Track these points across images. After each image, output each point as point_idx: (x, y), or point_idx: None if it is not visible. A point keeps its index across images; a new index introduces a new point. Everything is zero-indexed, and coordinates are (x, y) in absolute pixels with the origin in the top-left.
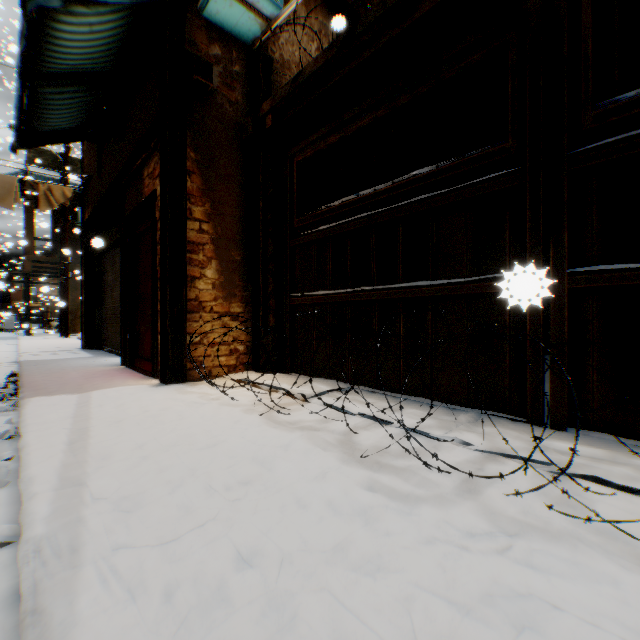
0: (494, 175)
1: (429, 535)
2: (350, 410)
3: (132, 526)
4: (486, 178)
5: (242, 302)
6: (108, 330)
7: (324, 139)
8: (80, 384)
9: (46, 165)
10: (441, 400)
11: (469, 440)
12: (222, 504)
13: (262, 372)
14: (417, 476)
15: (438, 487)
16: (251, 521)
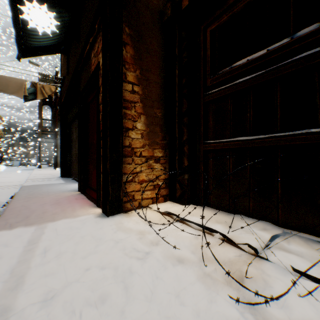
0: None
1: None
2: None
3: None
4: None
5: (162, 148)
6: (73, 167)
7: None
8: (43, 212)
9: (47, 82)
10: None
11: None
12: None
13: (178, 203)
14: None
15: None
16: None
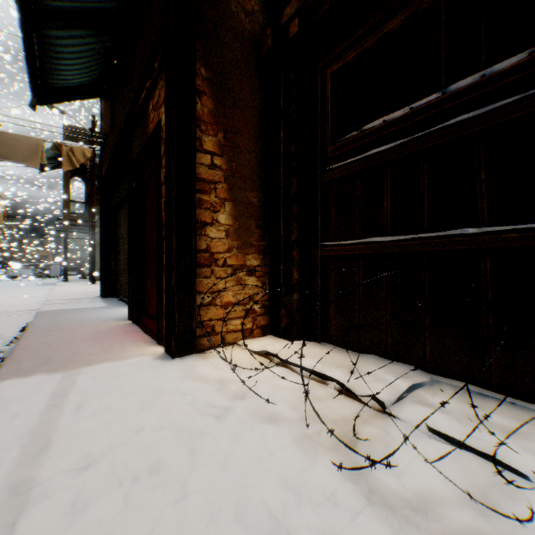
0: None
1: None
2: (508, 461)
3: None
4: None
5: (259, 253)
6: (121, 280)
7: (377, 29)
8: (74, 352)
9: (78, 140)
10: None
11: None
12: None
13: (283, 338)
14: None
15: None
16: None
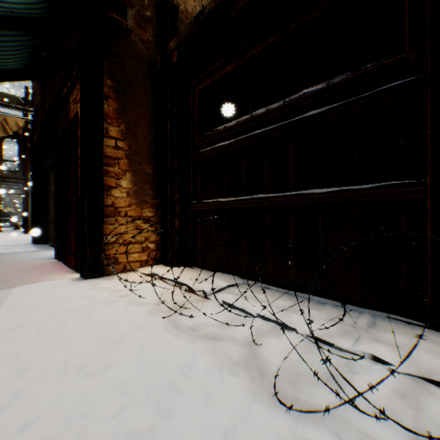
0: (388, 86)
1: None
2: (249, 310)
3: None
4: (379, 90)
5: (153, 208)
6: (51, 229)
7: (221, 69)
8: (9, 279)
9: (12, 106)
10: (332, 298)
11: (383, 356)
12: None
13: (169, 266)
14: (352, 429)
15: None
16: None
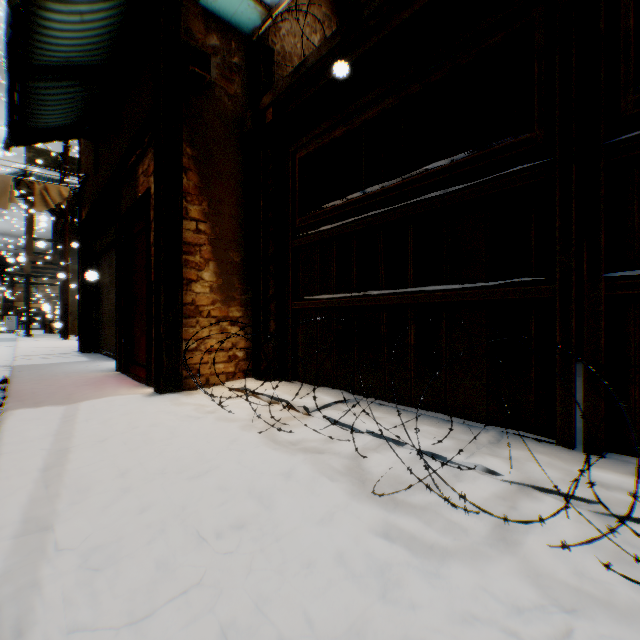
0: (517, 169)
1: (465, 610)
2: (357, 427)
3: (98, 593)
4: (508, 172)
5: (241, 306)
6: (105, 333)
7: (328, 133)
8: (70, 393)
9: (46, 165)
10: (457, 415)
11: (494, 467)
12: (210, 559)
13: (262, 380)
14: (440, 518)
15: (467, 534)
16: (244, 586)
